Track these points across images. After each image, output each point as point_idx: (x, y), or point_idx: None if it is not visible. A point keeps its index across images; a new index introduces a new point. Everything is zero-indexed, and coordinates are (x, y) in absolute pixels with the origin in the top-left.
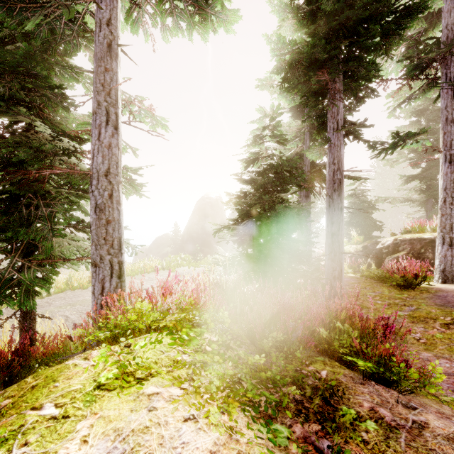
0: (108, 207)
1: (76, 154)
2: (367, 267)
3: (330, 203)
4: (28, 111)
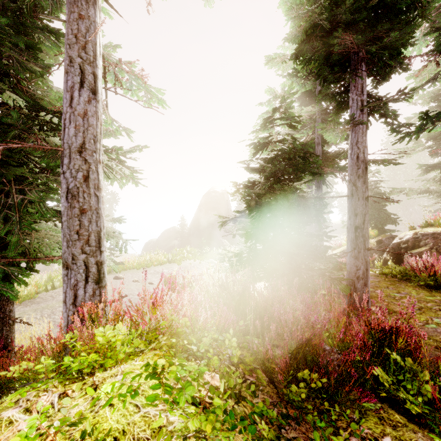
0: (82, 192)
1: (57, 133)
2: (383, 262)
3: (353, 192)
4: (1, 83)
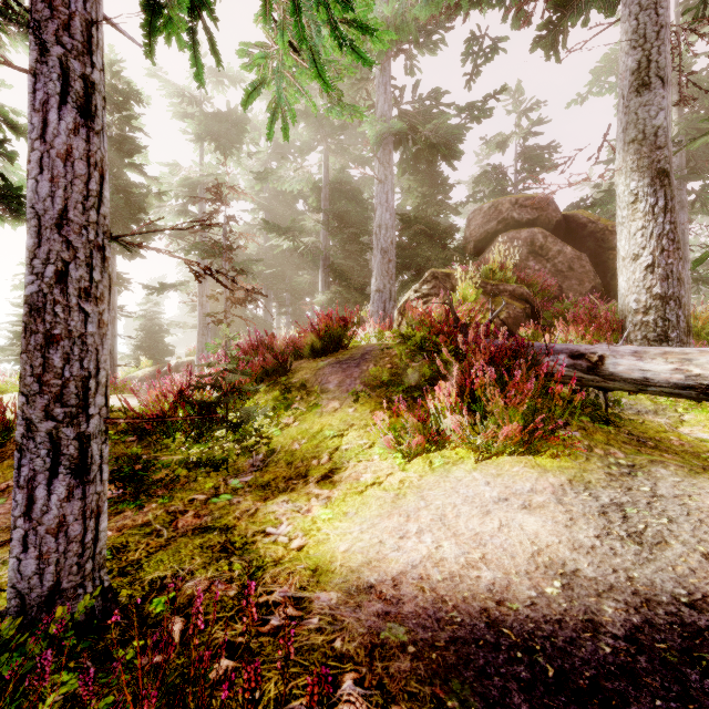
0: None
1: None
2: None
3: None
4: None
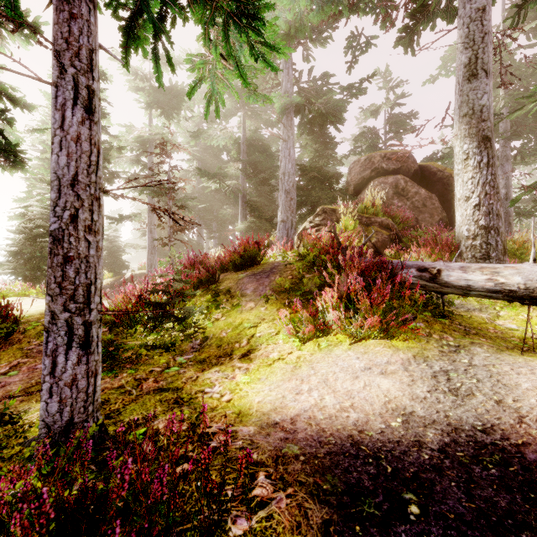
0: None
1: None
2: None
3: None
4: None
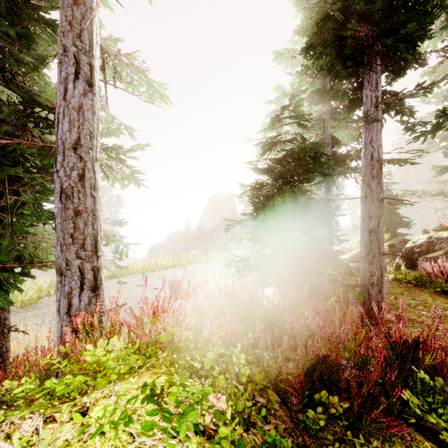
0: (77, 192)
1: (53, 131)
2: (395, 267)
3: (367, 194)
4: None
